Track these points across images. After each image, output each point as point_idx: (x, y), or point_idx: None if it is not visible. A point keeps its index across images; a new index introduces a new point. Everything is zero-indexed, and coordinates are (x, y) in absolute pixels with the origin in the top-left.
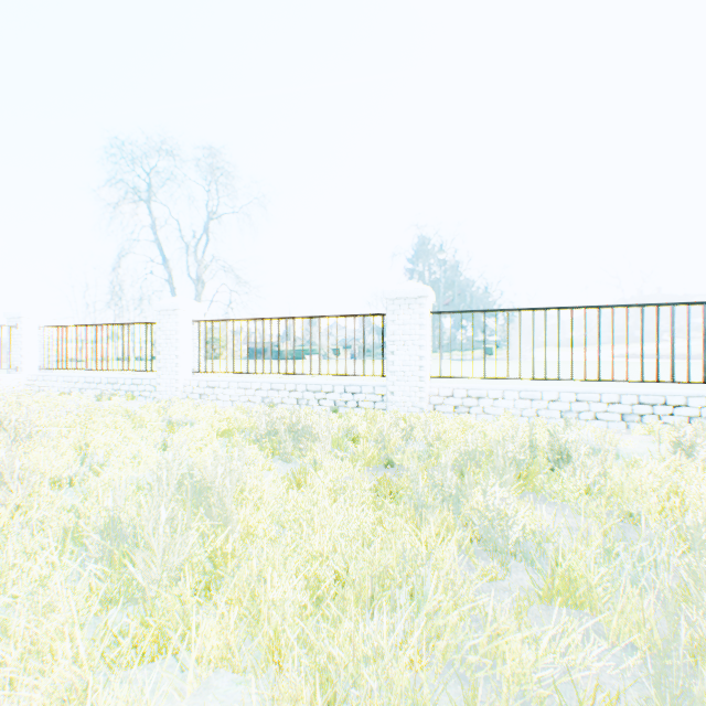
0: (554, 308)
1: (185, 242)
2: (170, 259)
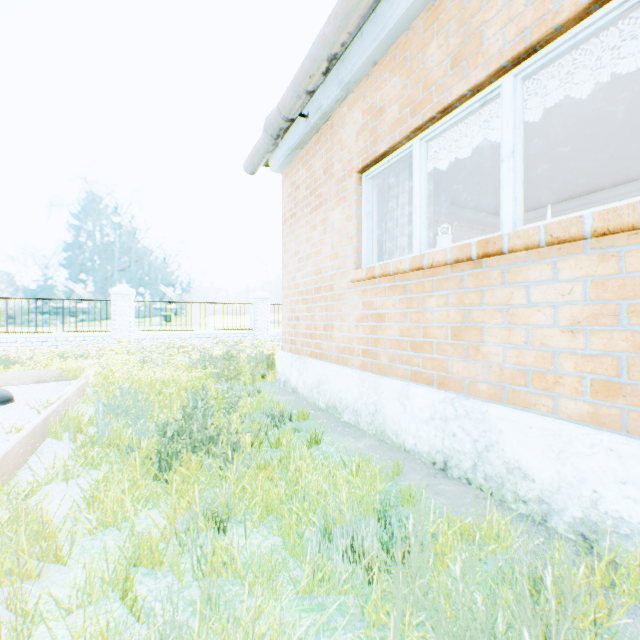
0: (190, 302)
1: None
2: None
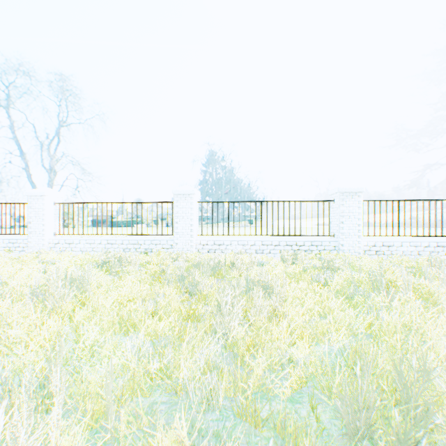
0: (254, 201)
1: (42, 143)
2: (29, 155)
